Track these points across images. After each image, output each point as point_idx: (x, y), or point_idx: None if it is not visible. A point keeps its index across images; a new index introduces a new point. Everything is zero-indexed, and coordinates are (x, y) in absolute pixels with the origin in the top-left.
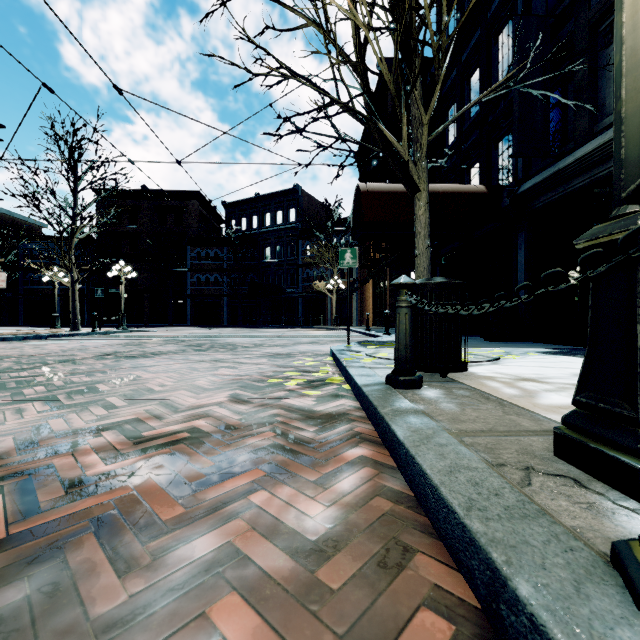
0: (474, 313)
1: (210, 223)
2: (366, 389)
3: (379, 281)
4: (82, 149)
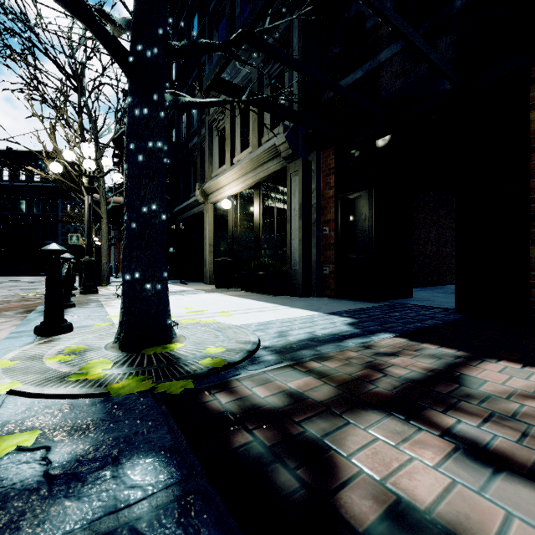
0: None
1: None
2: None
3: None
4: None
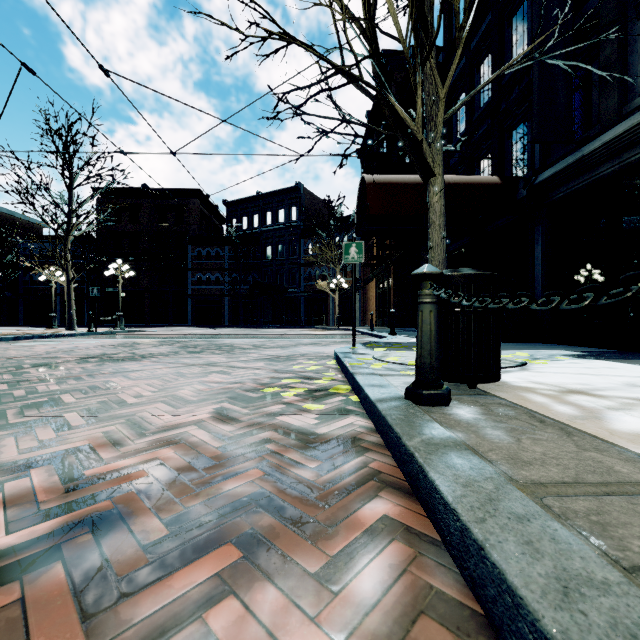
0: (564, 307)
1: (211, 222)
2: (382, 406)
3: (383, 280)
4: (77, 144)
